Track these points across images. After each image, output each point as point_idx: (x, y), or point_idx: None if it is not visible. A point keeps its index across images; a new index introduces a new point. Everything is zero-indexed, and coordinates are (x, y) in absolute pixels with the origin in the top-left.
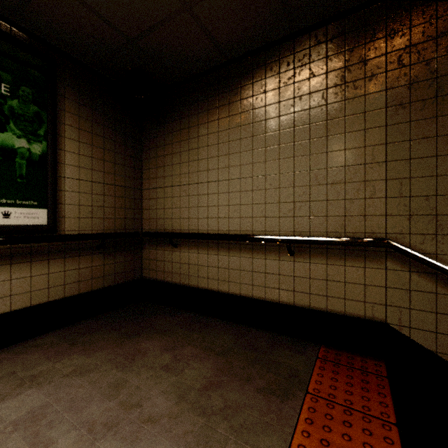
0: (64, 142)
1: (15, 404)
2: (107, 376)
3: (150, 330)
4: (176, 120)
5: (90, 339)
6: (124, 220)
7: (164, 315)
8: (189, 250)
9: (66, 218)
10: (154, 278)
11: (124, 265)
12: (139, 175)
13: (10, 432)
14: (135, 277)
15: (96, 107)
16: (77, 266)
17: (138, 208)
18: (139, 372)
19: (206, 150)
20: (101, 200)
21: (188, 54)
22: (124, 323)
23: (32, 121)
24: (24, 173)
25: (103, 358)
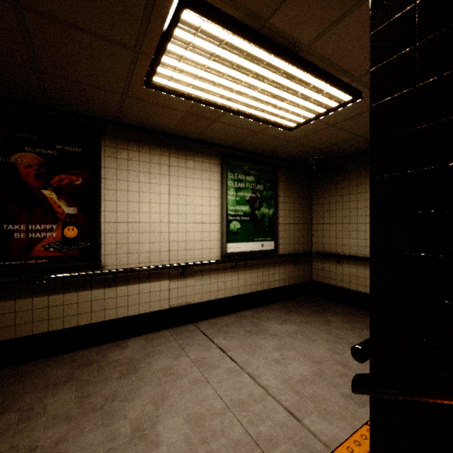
0: (279, 205)
1: (288, 327)
2: (320, 326)
3: (328, 312)
4: (339, 181)
5: (297, 310)
6: (303, 244)
7: (332, 305)
8: (349, 266)
9: (279, 245)
10: (321, 281)
11: (302, 272)
12: (310, 215)
13: (295, 334)
14: (308, 280)
15: (290, 181)
16: (283, 271)
17: (310, 236)
18: (335, 328)
19: (363, 202)
20: (293, 233)
21: (353, 147)
22: (310, 306)
23: (269, 199)
24: (267, 225)
25: (312, 319)
